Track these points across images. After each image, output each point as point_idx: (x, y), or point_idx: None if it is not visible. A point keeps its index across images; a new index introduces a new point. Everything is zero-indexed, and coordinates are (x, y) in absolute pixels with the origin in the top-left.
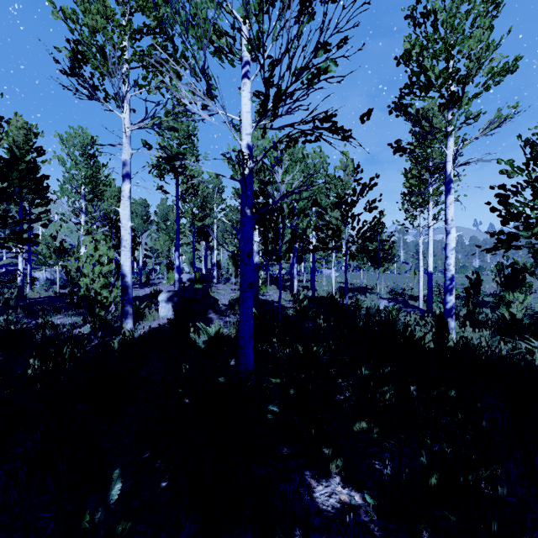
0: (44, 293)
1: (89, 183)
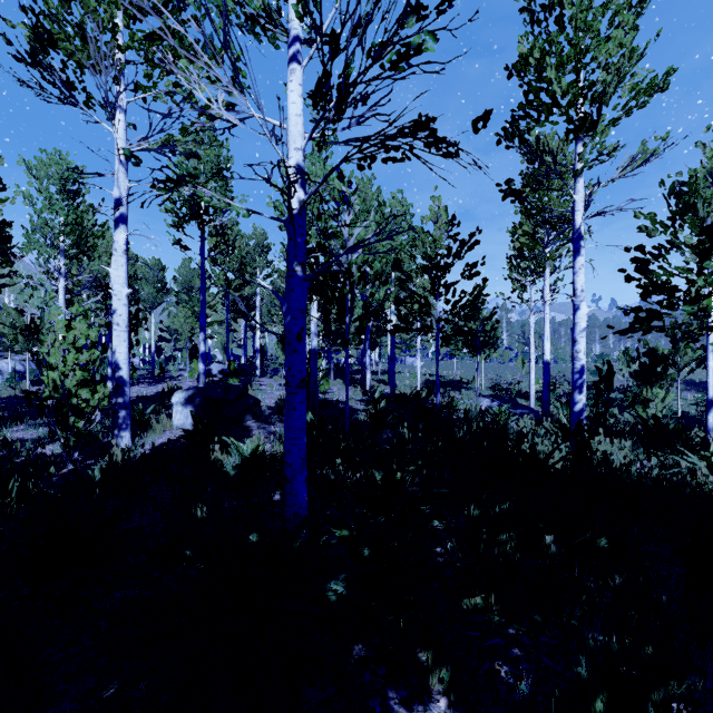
0: (4, 392)
1: (71, 233)
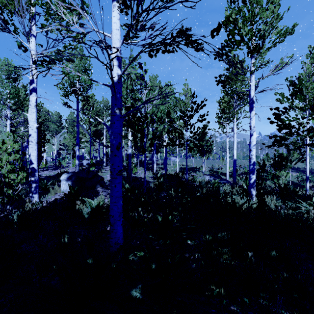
0: None
1: (12, 98)
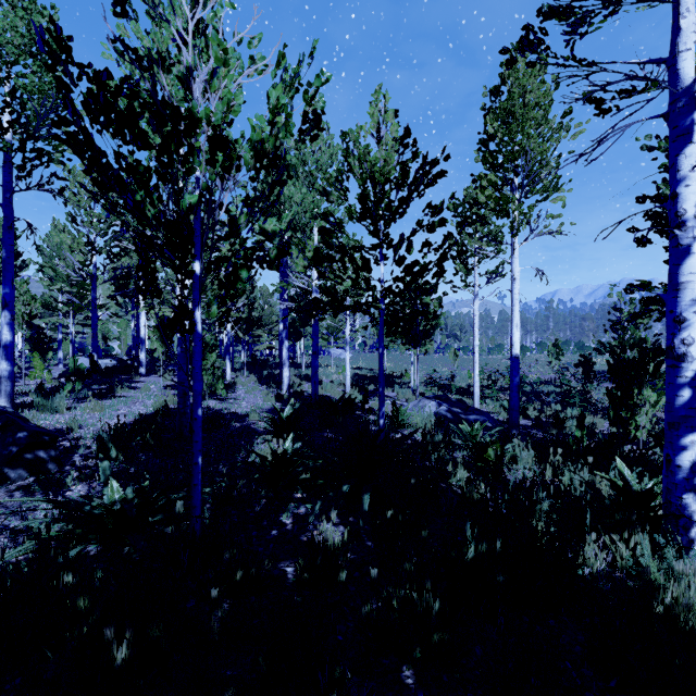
0: None
1: None
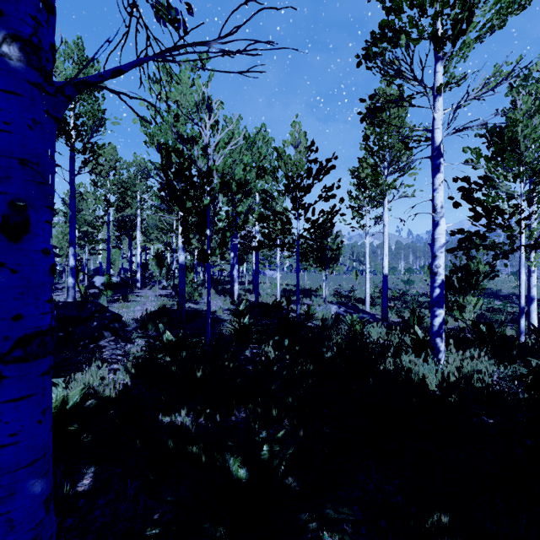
0: None
1: None
